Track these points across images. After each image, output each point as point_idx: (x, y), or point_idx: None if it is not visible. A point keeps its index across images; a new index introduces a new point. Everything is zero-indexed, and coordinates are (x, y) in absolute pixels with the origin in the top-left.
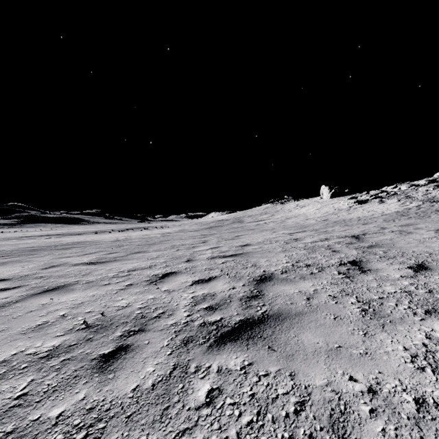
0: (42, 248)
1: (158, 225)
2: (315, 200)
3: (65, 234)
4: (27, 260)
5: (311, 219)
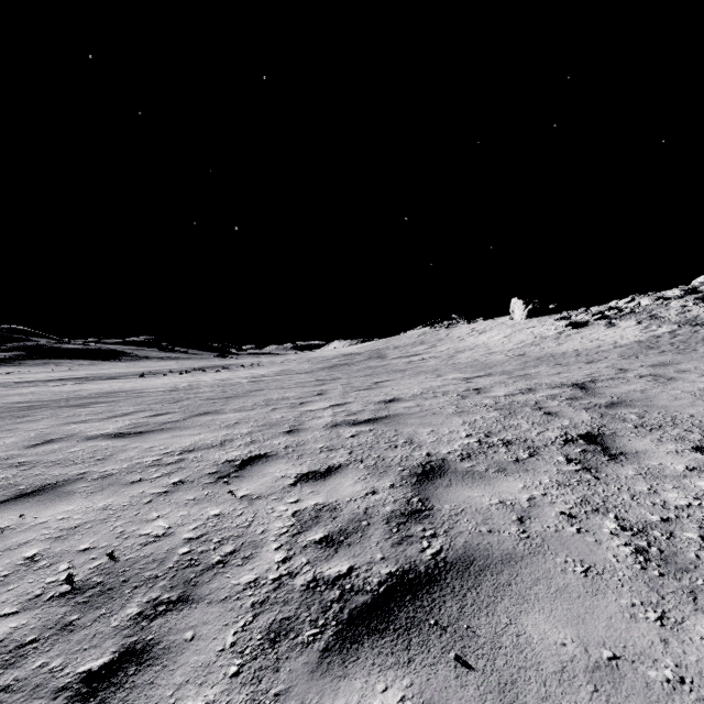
0: (43, 404)
1: (247, 362)
2: (501, 322)
3: (90, 378)
4: (7, 429)
5: (498, 354)
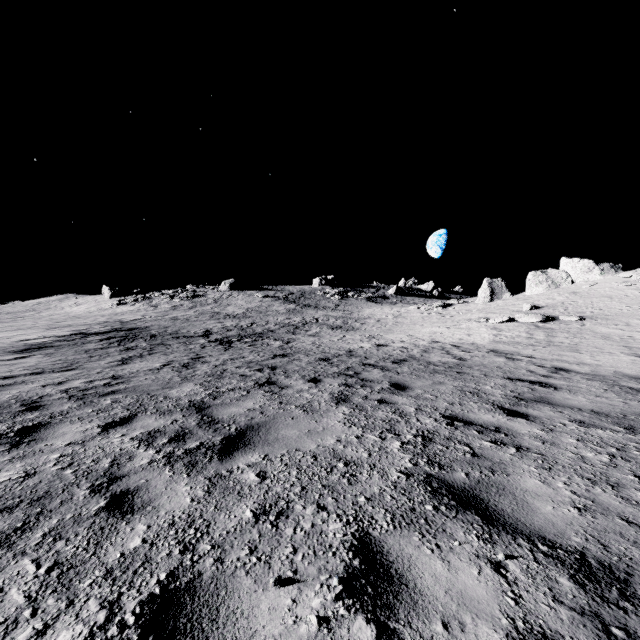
0: None
1: None
2: (97, 299)
3: None
4: None
5: (67, 316)
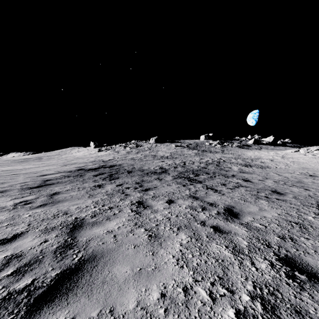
0: None
1: None
2: (88, 148)
3: None
4: None
5: (74, 157)
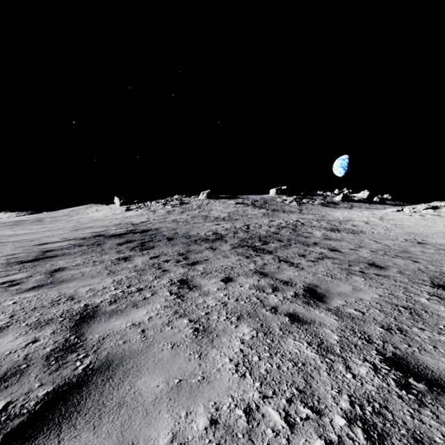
0: None
1: None
2: (111, 207)
3: None
4: None
5: (90, 219)
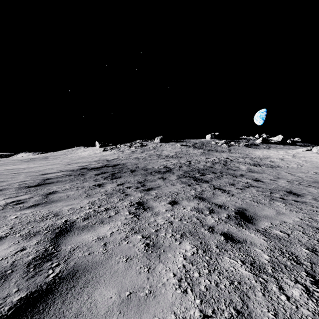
0: None
1: None
2: (93, 148)
3: None
4: None
5: (79, 157)
